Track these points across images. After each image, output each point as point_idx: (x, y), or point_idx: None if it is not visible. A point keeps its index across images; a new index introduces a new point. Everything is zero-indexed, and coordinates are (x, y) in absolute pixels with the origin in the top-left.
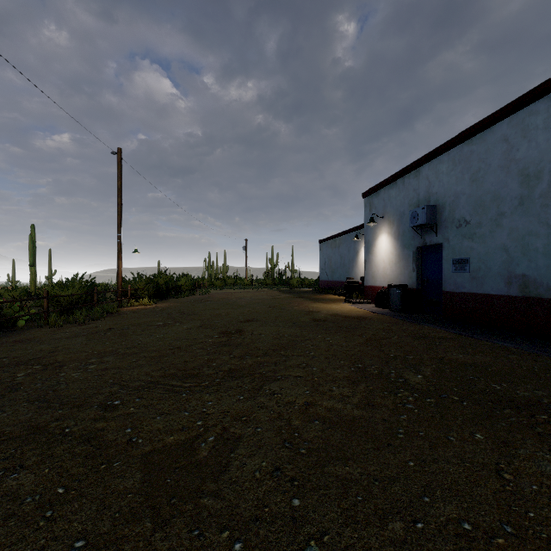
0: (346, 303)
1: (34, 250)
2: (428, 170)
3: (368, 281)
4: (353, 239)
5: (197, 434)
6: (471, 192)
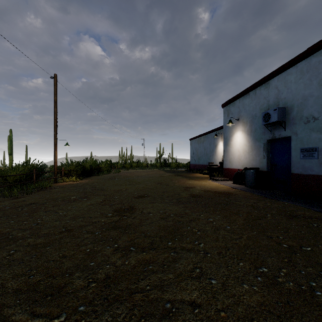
0: (211, 180)
1: (11, 145)
2: (277, 81)
3: (226, 164)
4: (213, 137)
5: None
6: (319, 94)
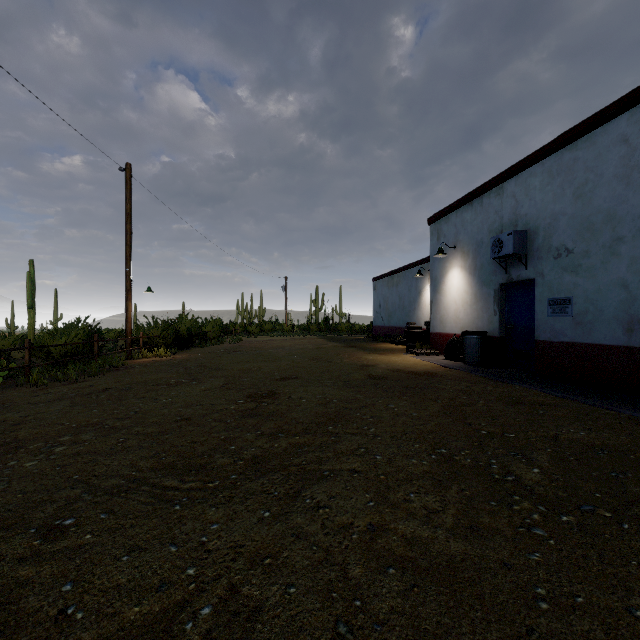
0: (408, 354)
1: (32, 289)
2: (514, 185)
3: (436, 326)
4: (415, 276)
5: (183, 598)
6: (574, 211)
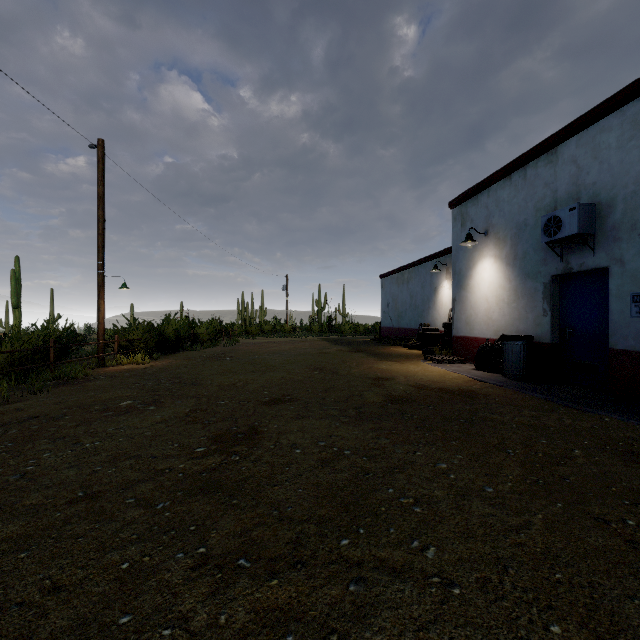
0: (428, 362)
1: (18, 288)
2: (575, 147)
3: (460, 329)
4: (431, 271)
5: None
6: None
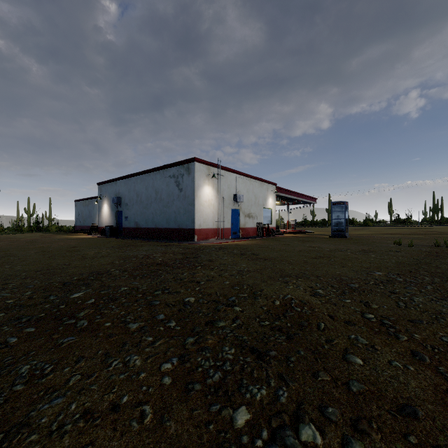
0: (88, 235)
1: None
2: (119, 183)
3: (100, 224)
4: (95, 203)
5: (42, 246)
6: (128, 195)
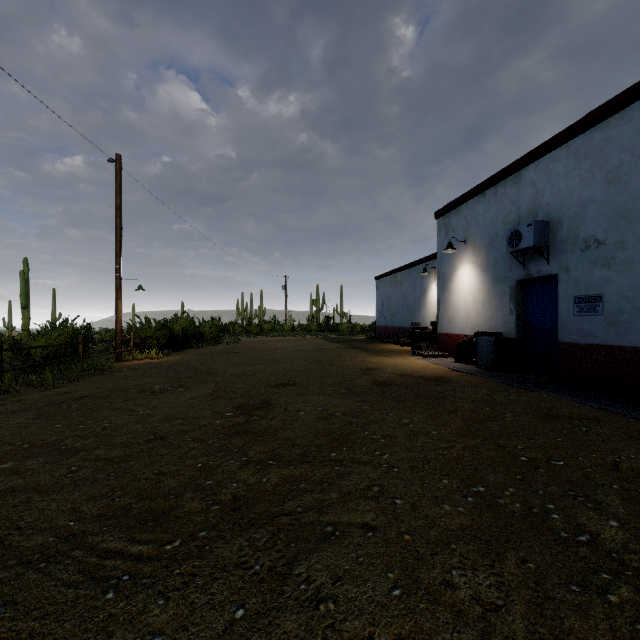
0: (414, 356)
1: (26, 288)
2: (534, 172)
3: (444, 327)
4: (420, 274)
5: None
6: (606, 198)
